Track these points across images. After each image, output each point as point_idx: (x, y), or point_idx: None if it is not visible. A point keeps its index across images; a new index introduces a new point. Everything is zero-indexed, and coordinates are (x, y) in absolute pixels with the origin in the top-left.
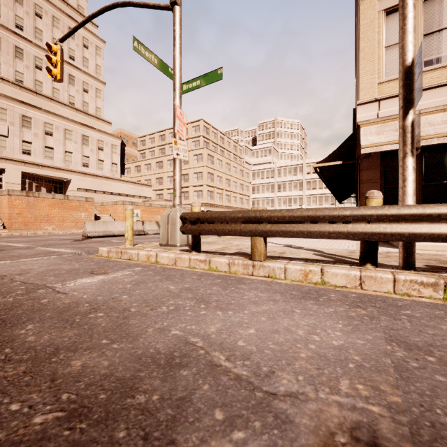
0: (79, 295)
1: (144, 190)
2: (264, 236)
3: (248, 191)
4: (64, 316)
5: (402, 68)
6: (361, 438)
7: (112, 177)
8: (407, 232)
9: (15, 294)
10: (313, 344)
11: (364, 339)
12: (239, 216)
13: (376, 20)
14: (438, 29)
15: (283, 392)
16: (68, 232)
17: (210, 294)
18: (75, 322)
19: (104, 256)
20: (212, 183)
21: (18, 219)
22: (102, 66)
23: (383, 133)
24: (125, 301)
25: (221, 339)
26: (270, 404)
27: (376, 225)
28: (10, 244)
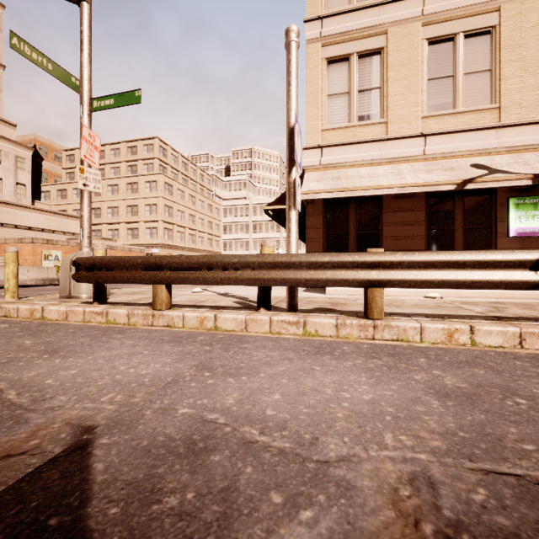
0: None
1: (72, 223)
2: (165, 283)
3: (219, 230)
4: None
5: (288, 130)
6: (73, 423)
7: (16, 202)
8: (279, 278)
9: None
10: (121, 375)
11: (174, 367)
12: (138, 262)
13: (320, 67)
14: (369, 88)
15: (45, 407)
16: None
17: (69, 345)
18: None
19: None
20: (171, 219)
21: None
22: None
23: (322, 180)
24: None
25: (31, 380)
26: (22, 416)
27: (258, 271)
28: None
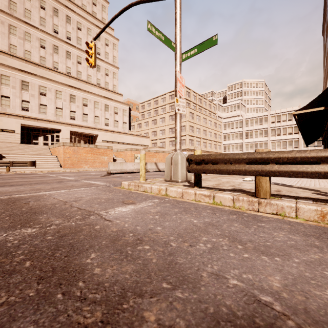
0: (121, 223)
1: (144, 140)
2: (270, 176)
3: (221, 138)
4: (117, 245)
5: None
6: None
7: (123, 132)
8: None
9: (75, 219)
10: None
11: None
12: (243, 158)
13: None
14: None
15: None
16: (97, 169)
17: (237, 232)
18: (128, 254)
19: (125, 188)
20: (193, 133)
21: (68, 161)
22: (117, 56)
23: None
24: (161, 233)
25: (299, 302)
26: None
27: None
28: (65, 178)
